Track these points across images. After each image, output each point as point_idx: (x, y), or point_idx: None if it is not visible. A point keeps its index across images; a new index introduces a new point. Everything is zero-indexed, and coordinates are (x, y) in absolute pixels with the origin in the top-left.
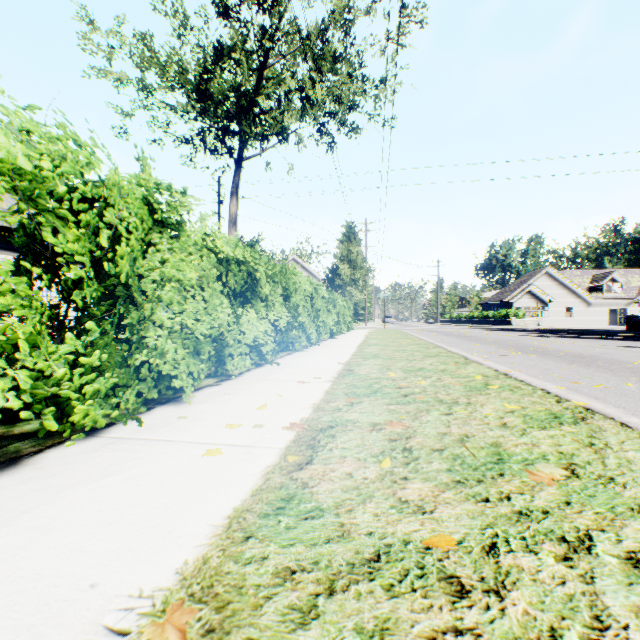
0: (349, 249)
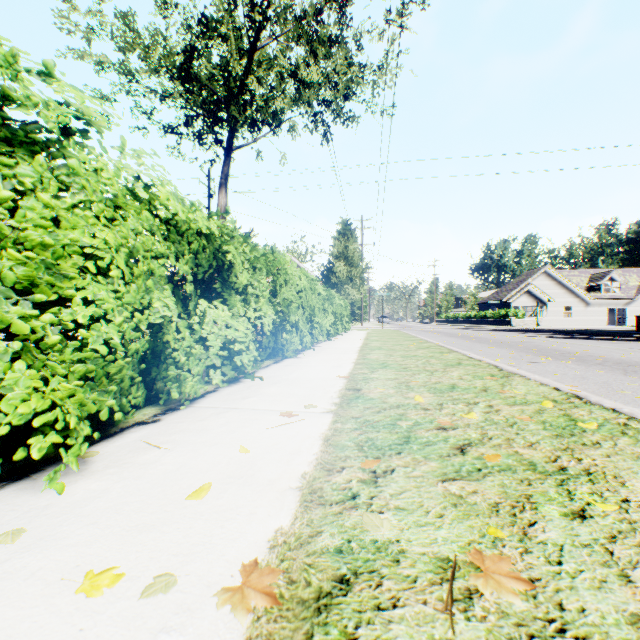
0: (345, 245)
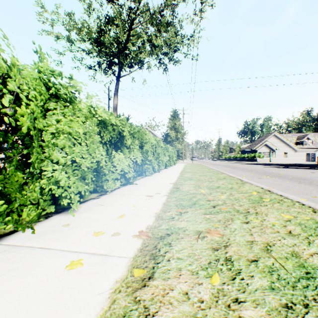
0: (174, 123)
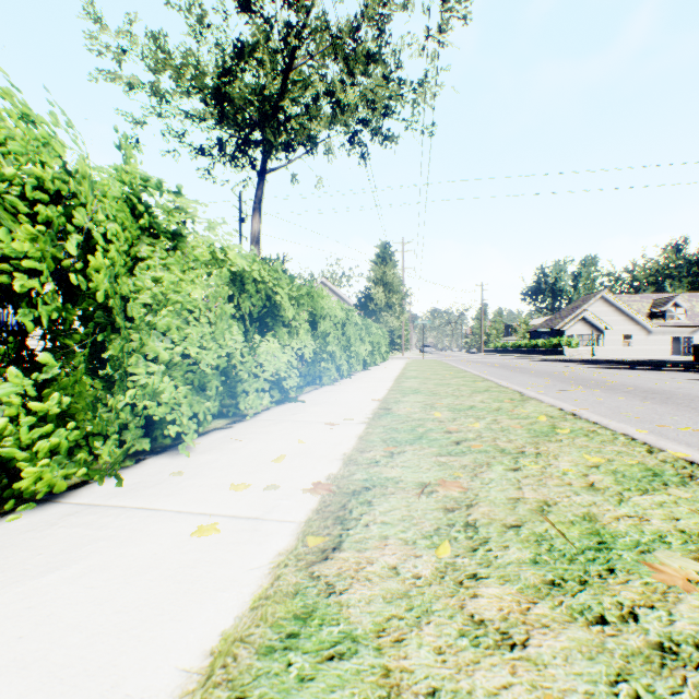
0: (384, 271)
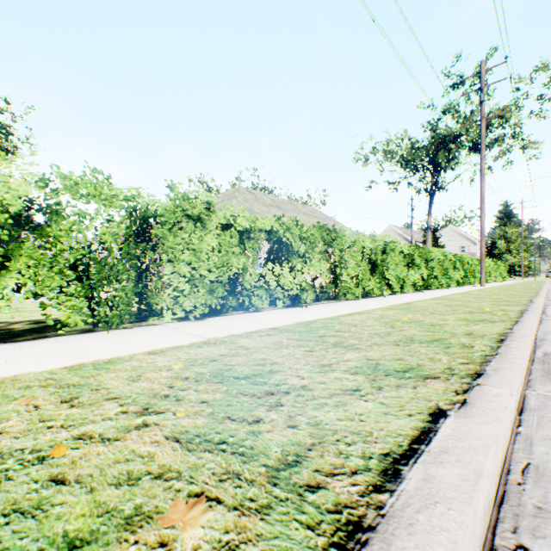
0: (504, 231)
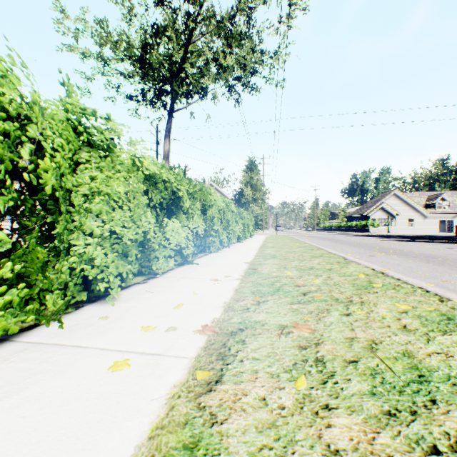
0: (251, 177)
